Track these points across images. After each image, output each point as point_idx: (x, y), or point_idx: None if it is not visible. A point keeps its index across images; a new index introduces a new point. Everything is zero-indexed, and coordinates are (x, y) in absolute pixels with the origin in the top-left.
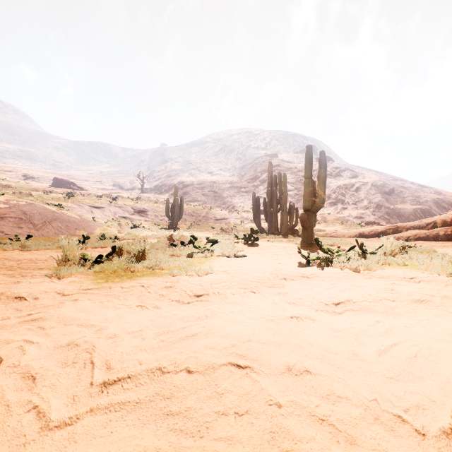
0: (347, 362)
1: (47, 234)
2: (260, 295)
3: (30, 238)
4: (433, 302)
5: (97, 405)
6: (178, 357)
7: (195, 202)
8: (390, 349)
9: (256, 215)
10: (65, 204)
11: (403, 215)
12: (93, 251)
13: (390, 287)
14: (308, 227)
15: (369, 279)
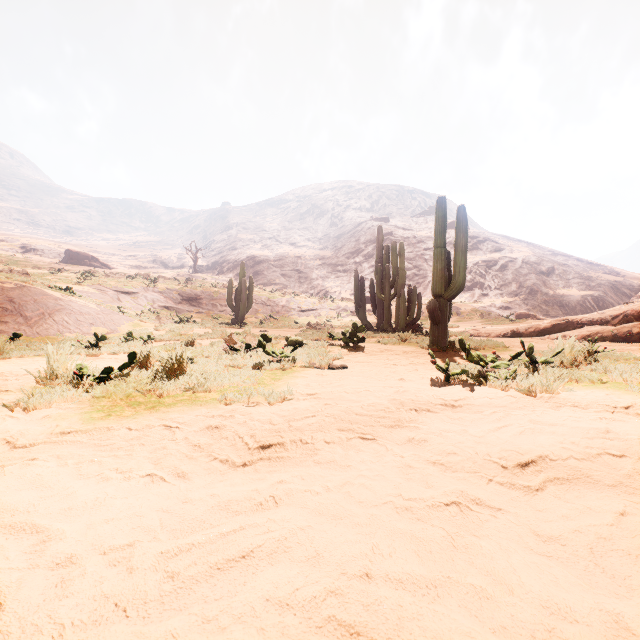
0: None
1: (46, 332)
2: (378, 446)
3: (19, 338)
4: None
5: None
6: None
7: (271, 286)
8: None
9: (359, 304)
10: (78, 288)
11: (568, 305)
12: (109, 358)
13: (601, 426)
14: (440, 321)
15: (557, 409)
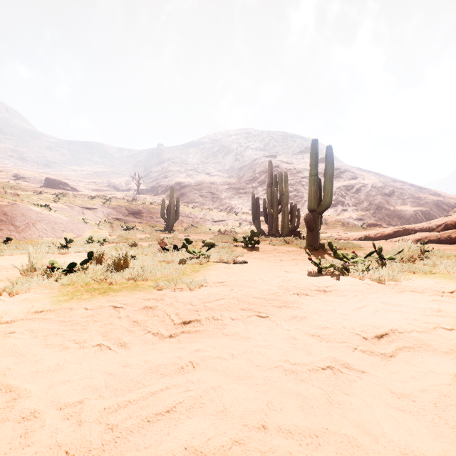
0: None
1: (30, 236)
2: (270, 321)
3: (10, 241)
4: None
5: None
6: None
7: (192, 203)
8: None
9: (255, 217)
10: (54, 205)
11: (404, 217)
12: (75, 256)
13: (435, 306)
14: (313, 229)
15: (401, 293)
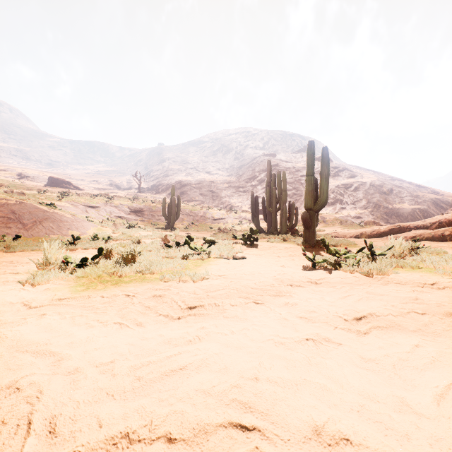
0: (397, 418)
1: (37, 234)
2: (265, 307)
3: (19, 238)
4: None
5: None
6: (156, 411)
7: (192, 202)
8: (449, 393)
9: (254, 215)
10: (59, 203)
11: (402, 215)
12: (82, 252)
13: (413, 295)
14: (310, 226)
15: (386, 285)
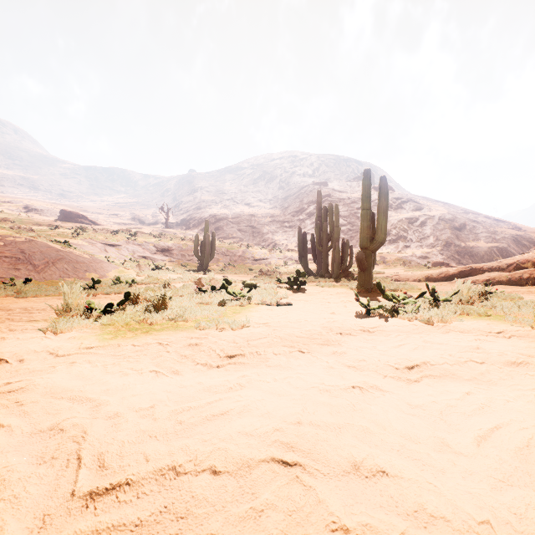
0: (435, 456)
1: (50, 277)
2: (311, 356)
3: (29, 282)
4: (533, 365)
5: (74, 534)
6: (200, 449)
7: (229, 239)
8: (492, 435)
9: (302, 255)
10: (73, 241)
11: (476, 255)
12: (104, 297)
13: (474, 344)
14: (366, 268)
15: (446, 333)
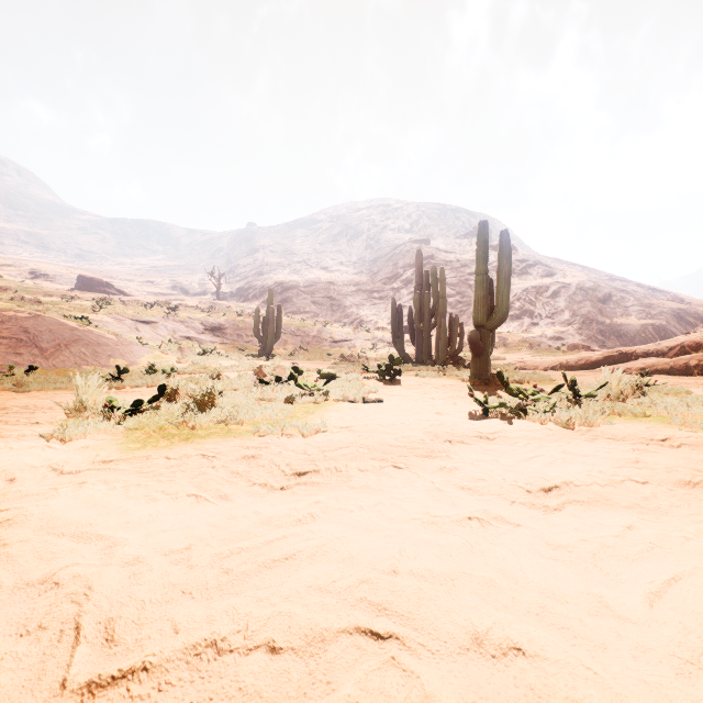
0: (591, 623)
1: (63, 364)
2: (410, 473)
3: (35, 371)
4: None
5: None
6: (253, 613)
7: (301, 314)
8: (669, 591)
9: (396, 335)
10: (94, 317)
11: (626, 335)
12: (133, 392)
13: (632, 456)
14: (481, 353)
15: (593, 441)
